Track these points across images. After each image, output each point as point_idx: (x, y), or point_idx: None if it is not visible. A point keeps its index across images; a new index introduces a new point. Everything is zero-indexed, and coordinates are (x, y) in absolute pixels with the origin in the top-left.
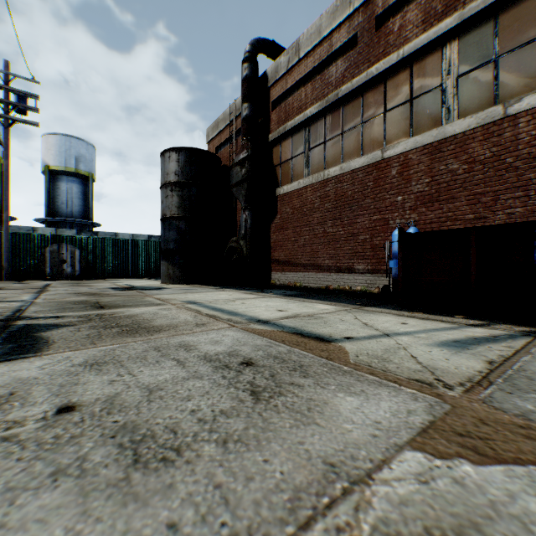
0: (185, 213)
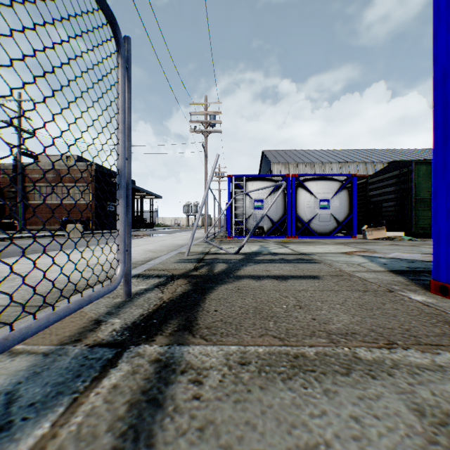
0: None
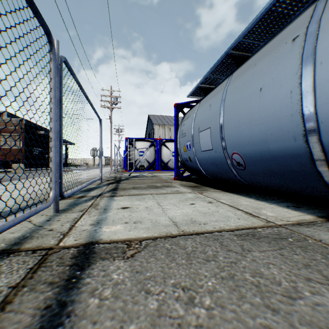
0: None
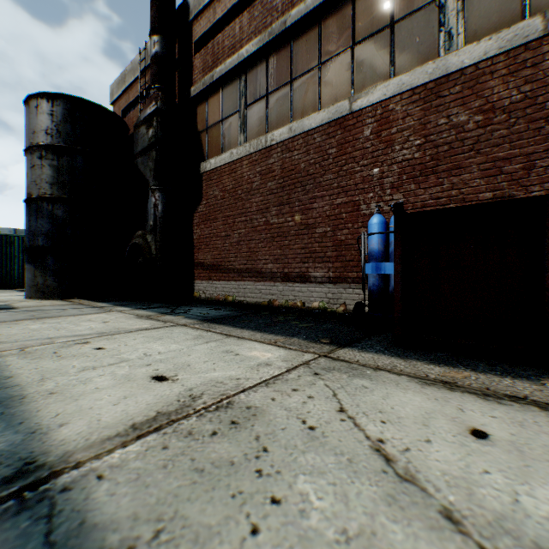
0: (64, 192)
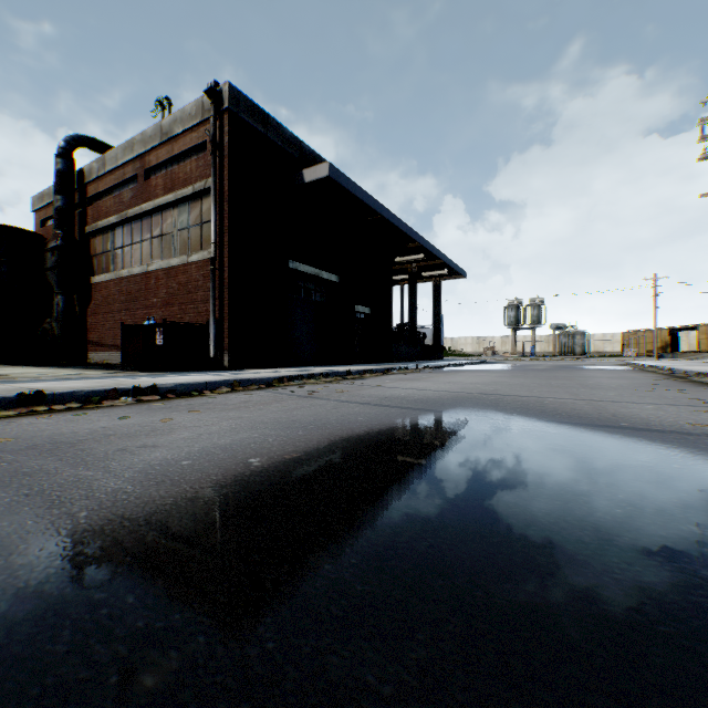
0: None
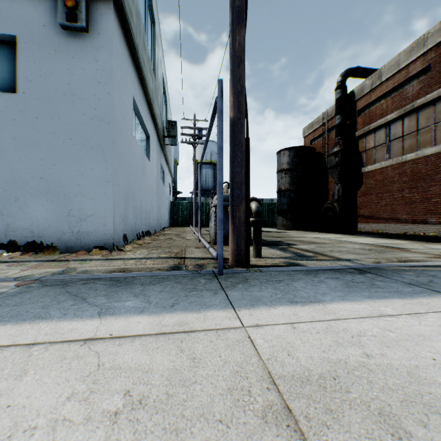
0: (294, 187)
